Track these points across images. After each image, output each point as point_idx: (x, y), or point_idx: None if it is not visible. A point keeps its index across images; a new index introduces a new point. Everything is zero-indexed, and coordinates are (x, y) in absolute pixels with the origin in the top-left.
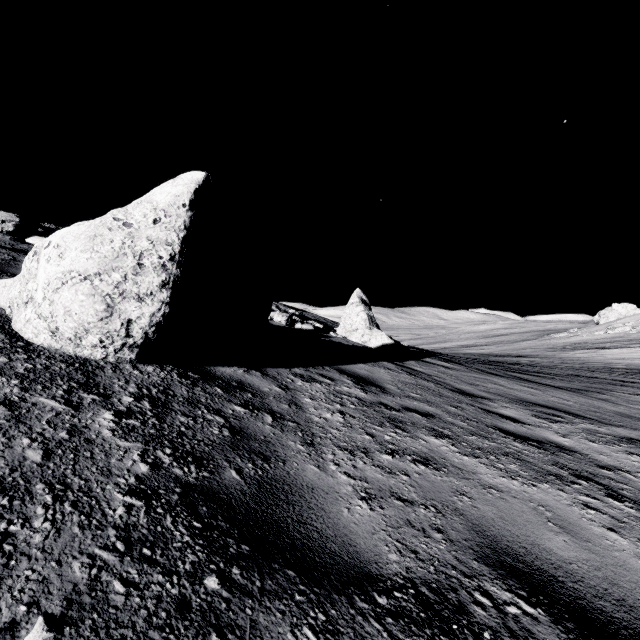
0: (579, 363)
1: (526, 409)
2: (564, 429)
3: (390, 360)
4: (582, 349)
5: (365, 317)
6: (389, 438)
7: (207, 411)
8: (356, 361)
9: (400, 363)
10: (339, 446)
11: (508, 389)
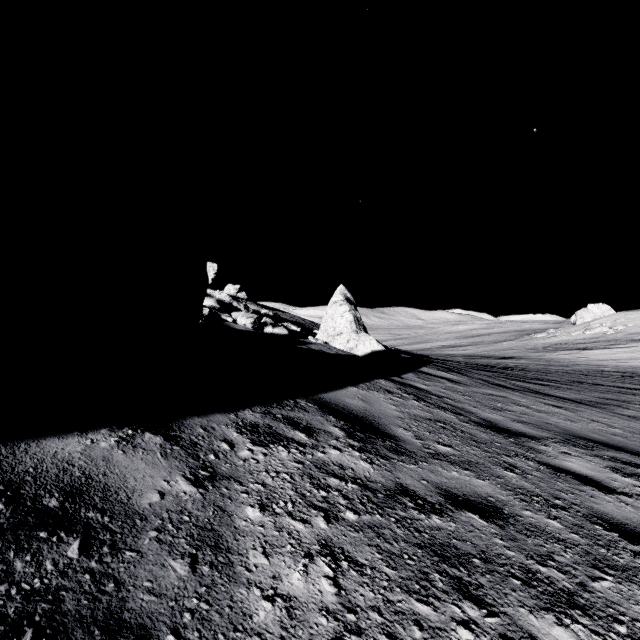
0: (567, 365)
1: (594, 455)
2: None
3: (385, 374)
4: (564, 350)
5: (351, 318)
6: None
7: None
8: (344, 382)
9: (398, 378)
10: None
11: (538, 413)
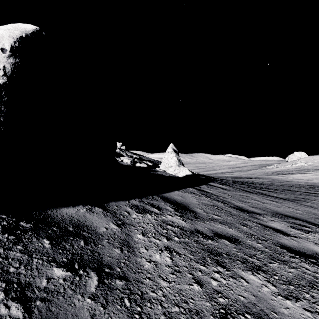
0: (282, 182)
1: (284, 221)
2: (317, 239)
3: (192, 186)
4: (281, 174)
5: (176, 159)
6: (216, 284)
7: (4, 295)
8: (173, 189)
9: (198, 187)
10: (171, 316)
11: (263, 203)
